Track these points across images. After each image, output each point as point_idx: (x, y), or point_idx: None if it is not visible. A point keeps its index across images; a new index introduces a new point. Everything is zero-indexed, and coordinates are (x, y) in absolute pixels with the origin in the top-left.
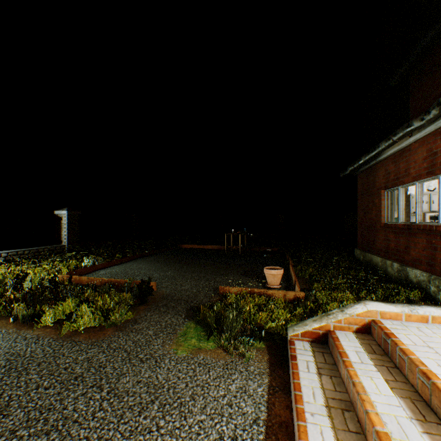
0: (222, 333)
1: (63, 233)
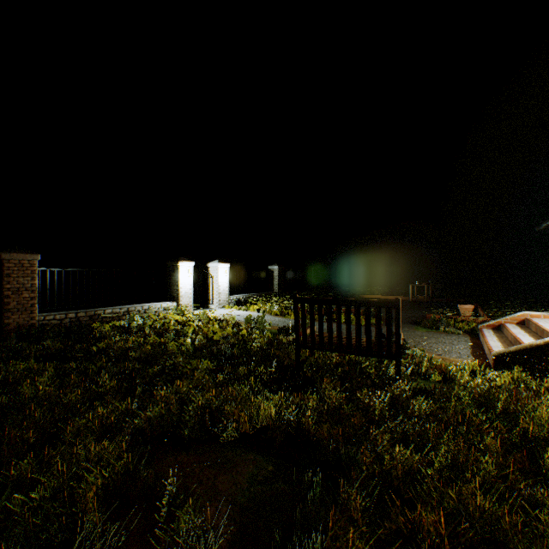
0: (440, 326)
1: (274, 283)
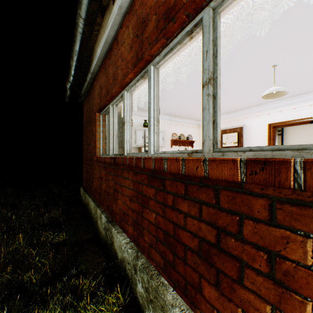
0: None
1: None
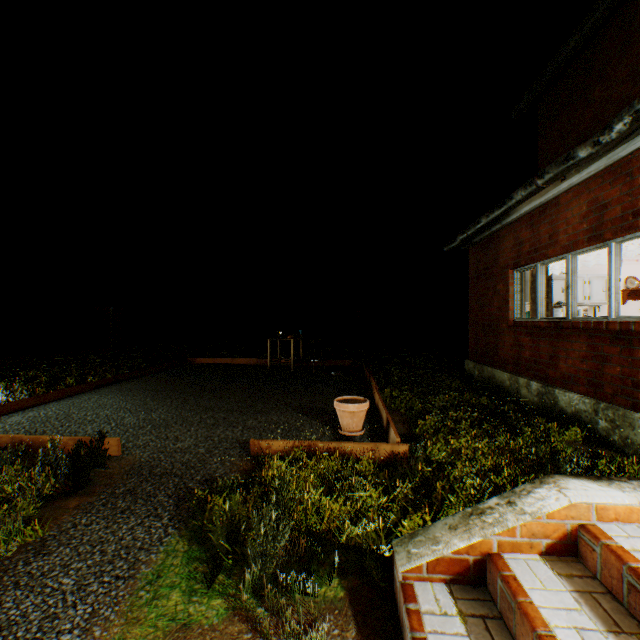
0: (246, 573)
1: None
